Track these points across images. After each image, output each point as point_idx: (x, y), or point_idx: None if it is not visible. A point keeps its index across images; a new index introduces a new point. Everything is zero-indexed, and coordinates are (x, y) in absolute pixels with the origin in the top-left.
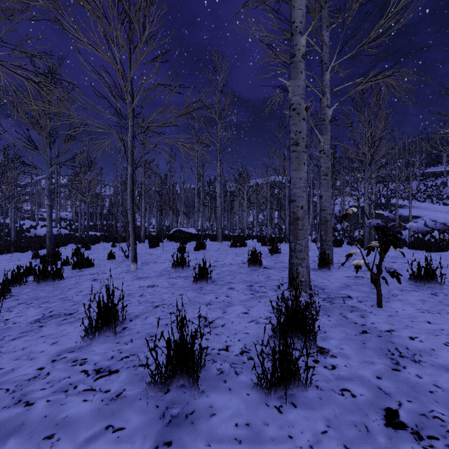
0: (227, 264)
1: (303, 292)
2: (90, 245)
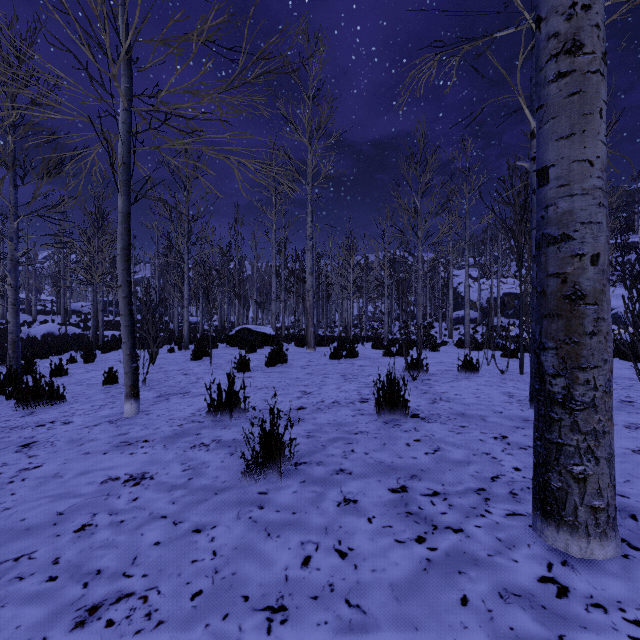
0: (328, 402)
1: (600, 545)
2: (101, 353)
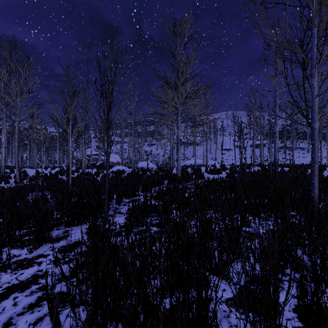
0: None
1: None
2: None
